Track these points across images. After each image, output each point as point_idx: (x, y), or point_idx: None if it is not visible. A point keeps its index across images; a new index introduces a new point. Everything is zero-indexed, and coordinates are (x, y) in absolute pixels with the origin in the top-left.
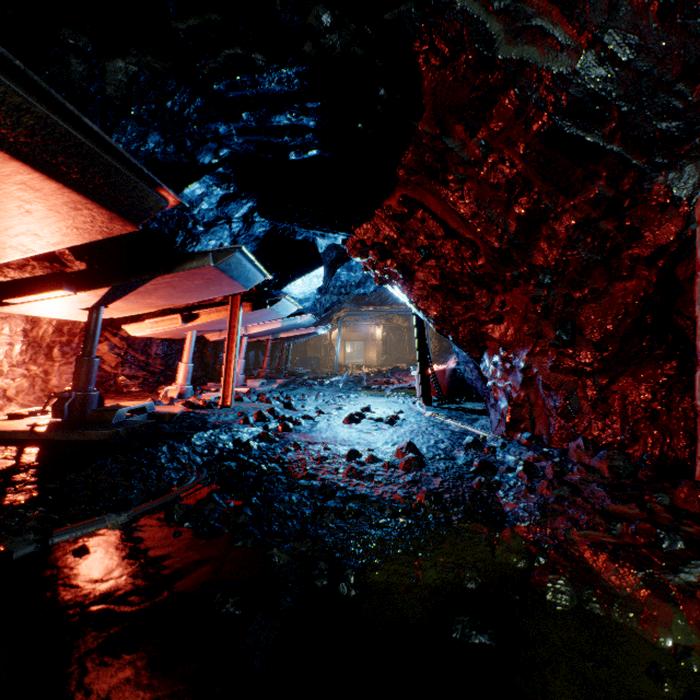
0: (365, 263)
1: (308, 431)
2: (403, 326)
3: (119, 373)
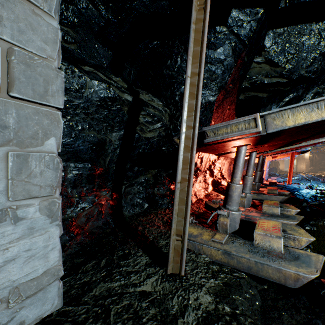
0: None
1: None
2: None
3: None
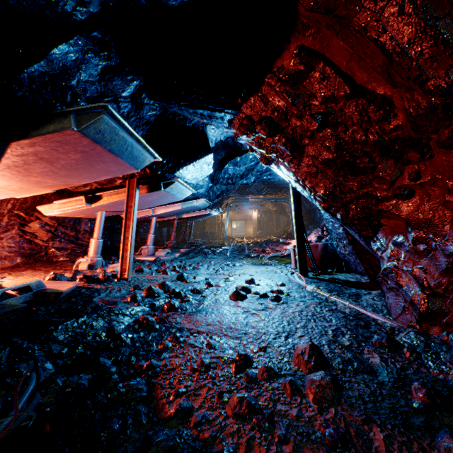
0: (251, 142)
1: (194, 311)
2: (272, 210)
3: (50, 246)
